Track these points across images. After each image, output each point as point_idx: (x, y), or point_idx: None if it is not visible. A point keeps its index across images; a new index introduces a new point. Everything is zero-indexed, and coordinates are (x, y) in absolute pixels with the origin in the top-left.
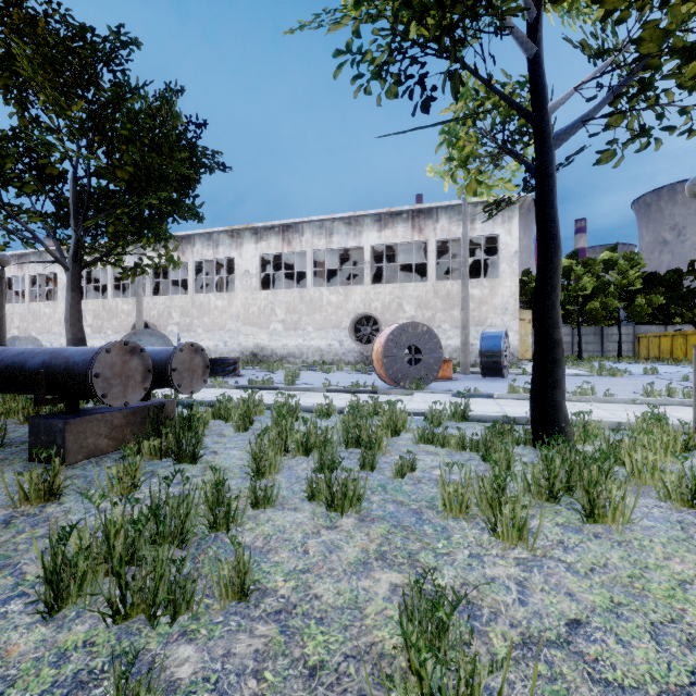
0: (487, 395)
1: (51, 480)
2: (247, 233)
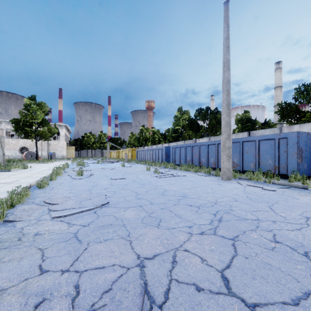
0: None
1: None
2: None
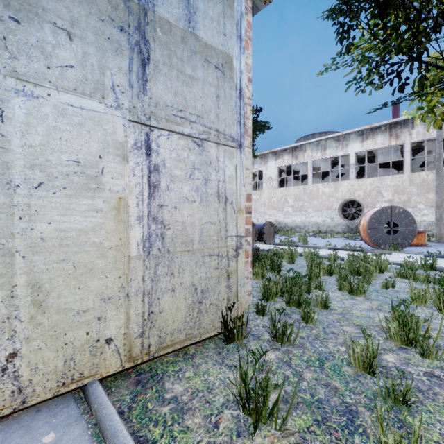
0: None
1: None
2: (270, 155)
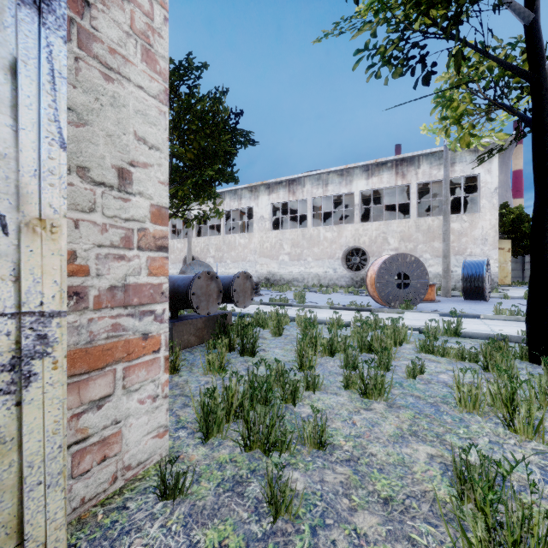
0: (473, 315)
1: (174, 360)
2: (262, 188)
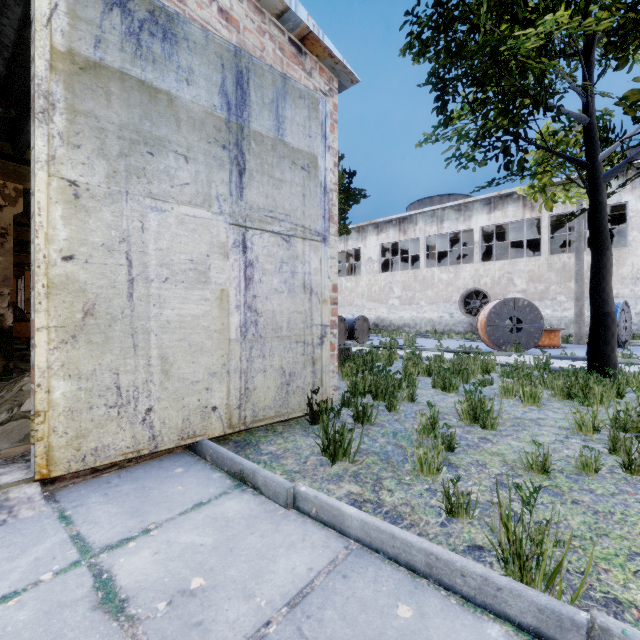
0: (583, 358)
1: None
2: (370, 227)
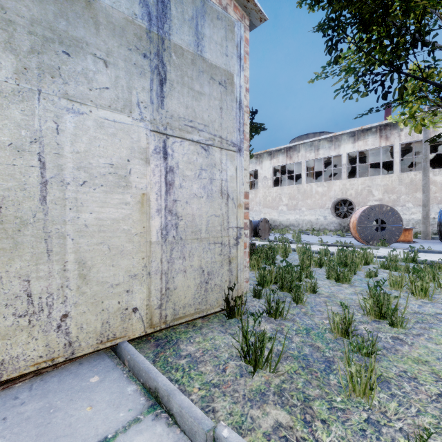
0: (438, 251)
1: None
2: (265, 155)
